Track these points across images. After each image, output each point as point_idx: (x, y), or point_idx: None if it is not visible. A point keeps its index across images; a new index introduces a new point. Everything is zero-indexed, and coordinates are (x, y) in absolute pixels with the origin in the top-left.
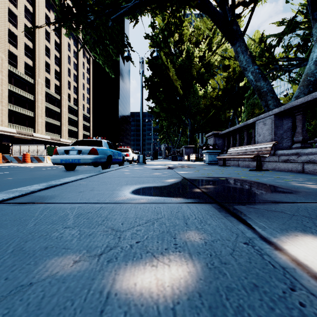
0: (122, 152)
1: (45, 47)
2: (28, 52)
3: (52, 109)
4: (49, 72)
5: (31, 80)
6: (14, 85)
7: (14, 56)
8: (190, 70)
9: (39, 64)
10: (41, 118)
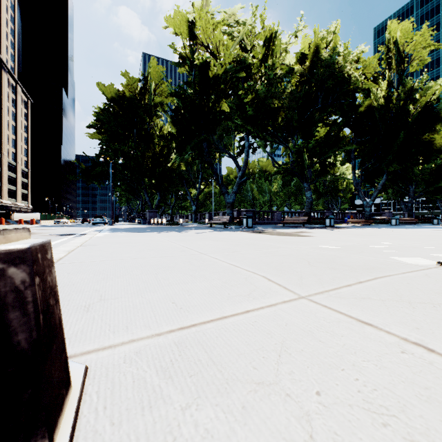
0: None
1: None
2: None
3: None
4: None
5: None
6: None
7: None
8: None
9: None
10: None
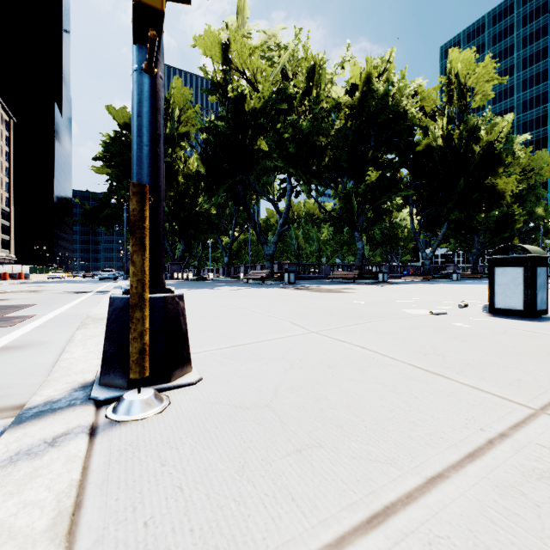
0: None
1: None
2: None
3: None
4: None
5: None
6: None
7: None
8: None
9: None
10: None
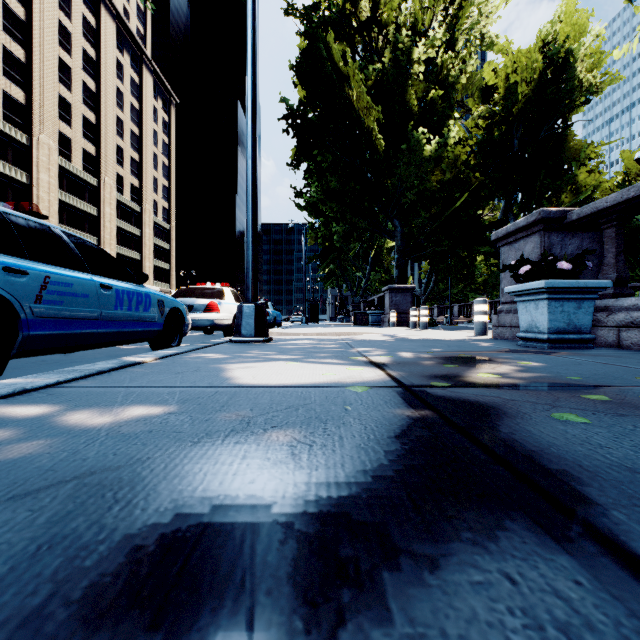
0: (200, 298)
1: (60, 63)
2: (13, 70)
3: (76, 206)
4: (70, 122)
5: (21, 137)
6: None
7: None
8: (402, 95)
9: (43, 101)
10: None
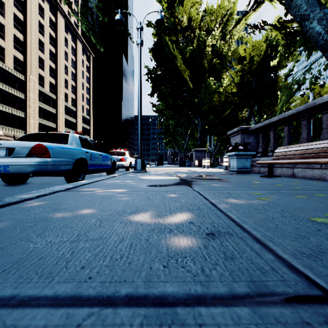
0: (116, 155)
1: (39, 40)
2: (18, 45)
3: (46, 109)
4: (43, 69)
5: (21, 77)
6: (0, 82)
7: (1, 49)
8: (201, 61)
9: (31, 59)
10: (33, 119)
